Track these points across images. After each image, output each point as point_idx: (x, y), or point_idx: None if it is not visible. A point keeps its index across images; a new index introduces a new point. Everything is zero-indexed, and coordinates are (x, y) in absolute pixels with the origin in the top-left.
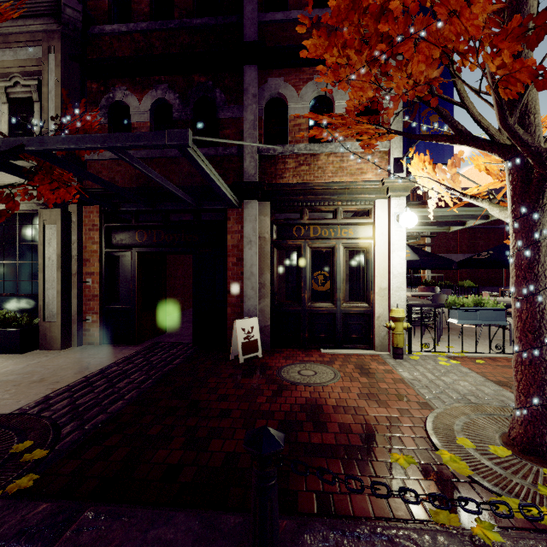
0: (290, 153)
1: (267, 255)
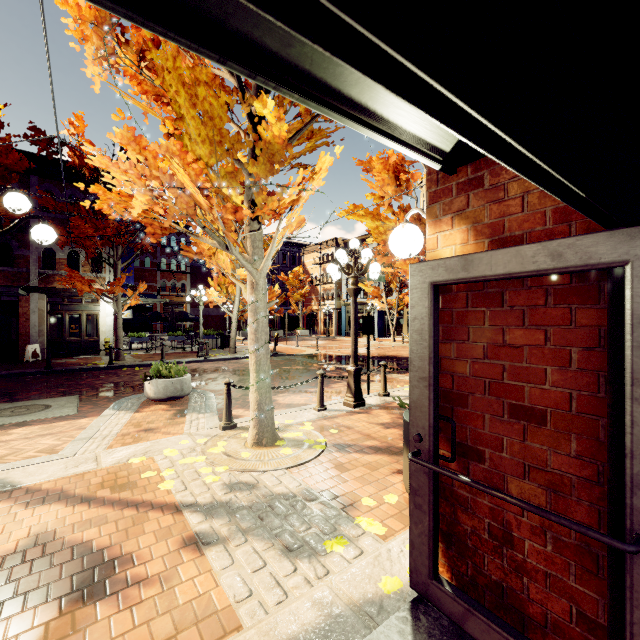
0: (57, 274)
1: (44, 317)
